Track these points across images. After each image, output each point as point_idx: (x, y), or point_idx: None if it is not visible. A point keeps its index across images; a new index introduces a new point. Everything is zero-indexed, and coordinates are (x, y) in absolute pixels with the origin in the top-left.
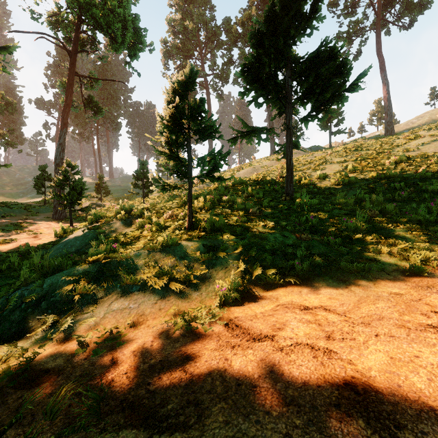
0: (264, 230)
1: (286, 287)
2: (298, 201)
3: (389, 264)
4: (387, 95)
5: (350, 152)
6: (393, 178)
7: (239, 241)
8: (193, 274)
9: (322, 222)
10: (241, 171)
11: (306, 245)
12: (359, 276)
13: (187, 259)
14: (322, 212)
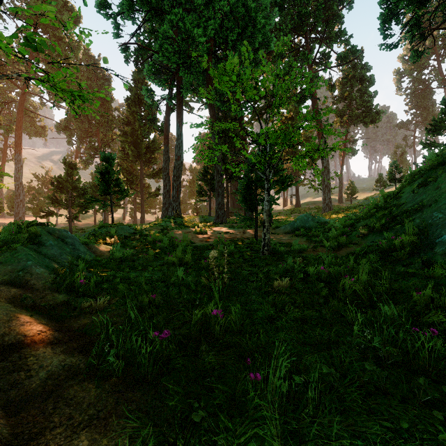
0: None
1: None
2: None
3: None
4: None
5: None
6: None
7: None
8: None
9: None
10: None
11: None
12: None
13: None
14: None
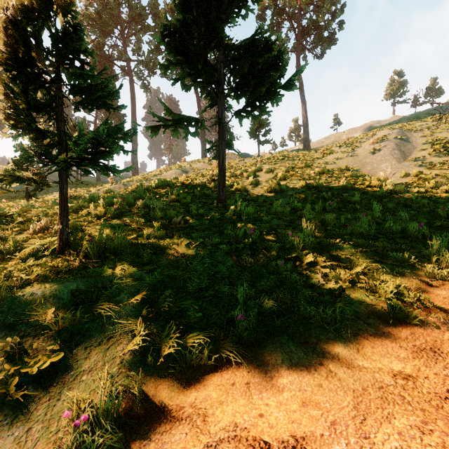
0: (189, 251)
1: (222, 371)
2: (232, 209)
3: (358, 302)
4: (305, 113)
5: (278, 160)
6: (320, 187)
7: (144, 276)
8: (22, 371)
9: (263, 237)
10: (169, 172)
11: (249, 275)
12: (331, 332)
13: (19, 330)
14: (261, 223)
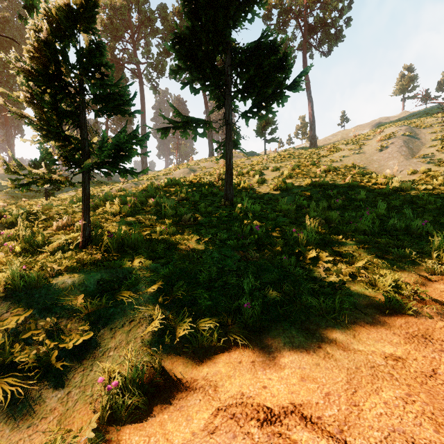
0: (198, 246)
1: (230, 351)
2: (239, 207)
3: (358, 294)
4: (312, 111)
5: (284, 158)
6: (325, 185)
7: (159, 269)
8: (60, 346)
9: (268, 233)
10: (177, 171)
11: (254, 268)
12: (330, 320)
13: (55, 312)
14: (266, 220)
